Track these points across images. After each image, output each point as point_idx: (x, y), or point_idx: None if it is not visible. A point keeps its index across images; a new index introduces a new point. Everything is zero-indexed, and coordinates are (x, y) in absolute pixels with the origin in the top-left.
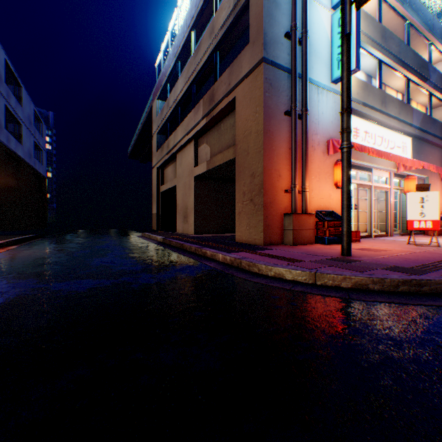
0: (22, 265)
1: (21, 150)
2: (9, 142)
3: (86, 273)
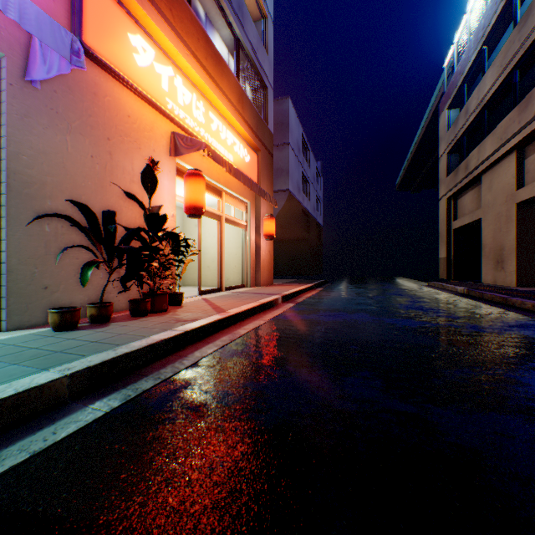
0: (343, 303)
1: (308, 206)
2: (303, 201)
3: (403, 314)
